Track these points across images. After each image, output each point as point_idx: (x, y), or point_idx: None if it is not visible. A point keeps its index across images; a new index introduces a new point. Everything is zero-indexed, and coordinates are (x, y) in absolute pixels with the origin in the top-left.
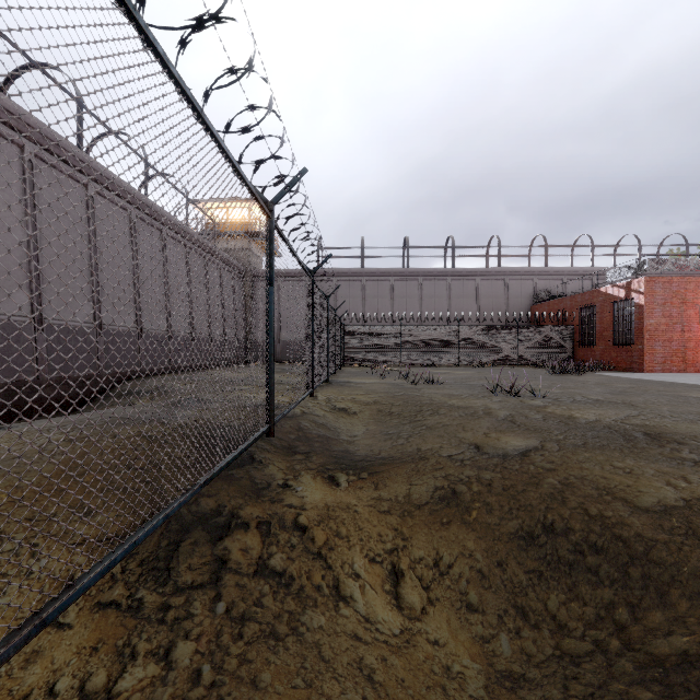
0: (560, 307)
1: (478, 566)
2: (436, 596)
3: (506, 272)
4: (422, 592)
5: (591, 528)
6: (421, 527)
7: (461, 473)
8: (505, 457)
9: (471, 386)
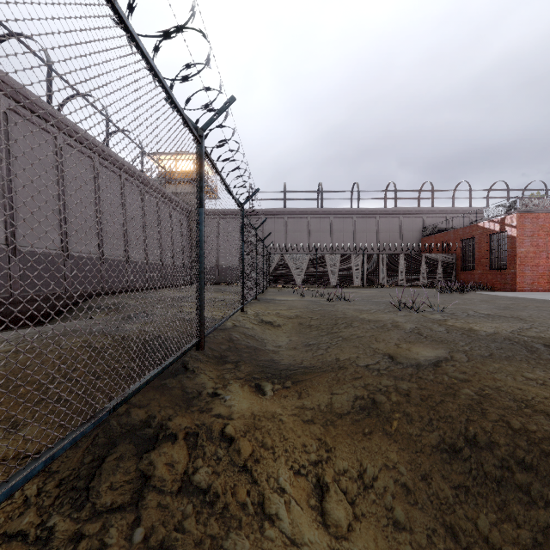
0: (445, 239)
1: (402, 479)
2: (362, 512)
3: (401, 211)
4: (348, 507)
5: (516, 443)
6: (344, 438)
7: (378, 382)
8: (419, 368)
9: (377, 303)
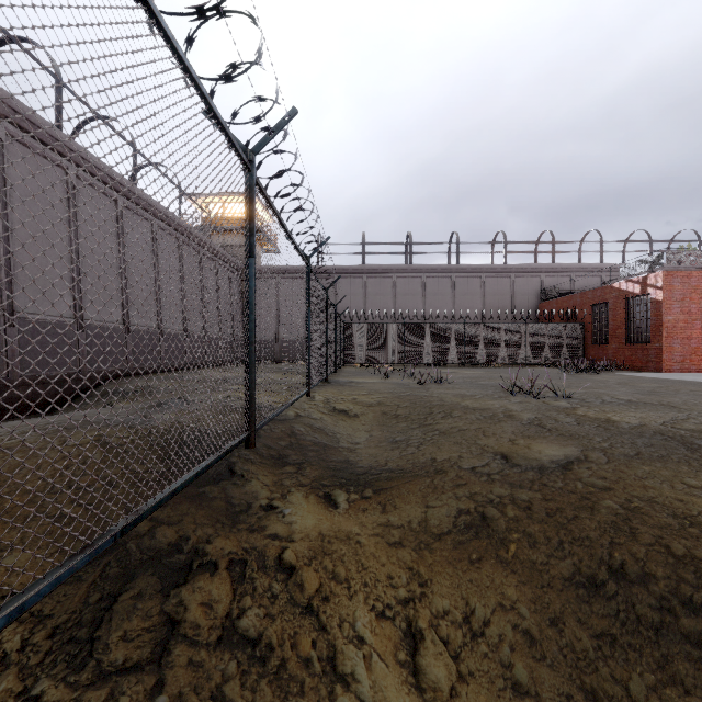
0: (569, 305)
1: (524, 625)
2: (469, 670)
3: (513, 269)
4: (450, 663)
5: (680, 576)
6: (444, 567)
7: (489, 491)
8: (542, 471)
9: (483, 386)
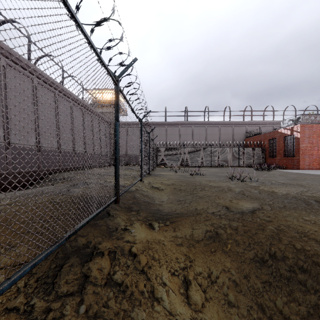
0: (258, 139)
1: (233, 278)
2: (210, 296)
3: (233, 123)
4: (202, 293)
5: (298, 257)
6: (200, 254)
7: (220, 222)
8: (243, 214)
9: (219, 176)
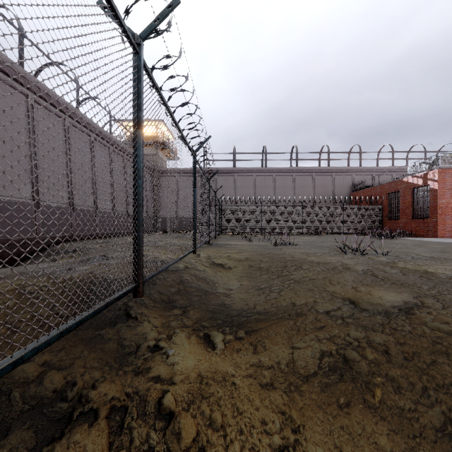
0: (372, 193)
1: None
2: None
3: (333, 170)
4: None
5: None
6: (314, 411)
7: (346, 334)
8: (389, 316)
9: (320, 247)
